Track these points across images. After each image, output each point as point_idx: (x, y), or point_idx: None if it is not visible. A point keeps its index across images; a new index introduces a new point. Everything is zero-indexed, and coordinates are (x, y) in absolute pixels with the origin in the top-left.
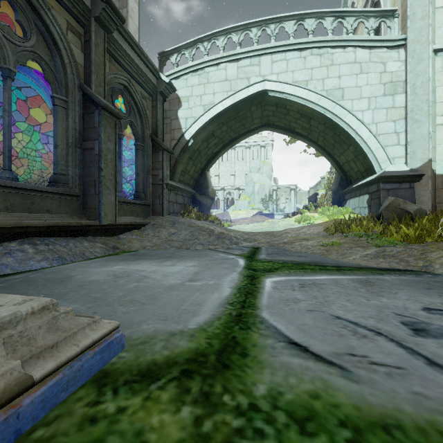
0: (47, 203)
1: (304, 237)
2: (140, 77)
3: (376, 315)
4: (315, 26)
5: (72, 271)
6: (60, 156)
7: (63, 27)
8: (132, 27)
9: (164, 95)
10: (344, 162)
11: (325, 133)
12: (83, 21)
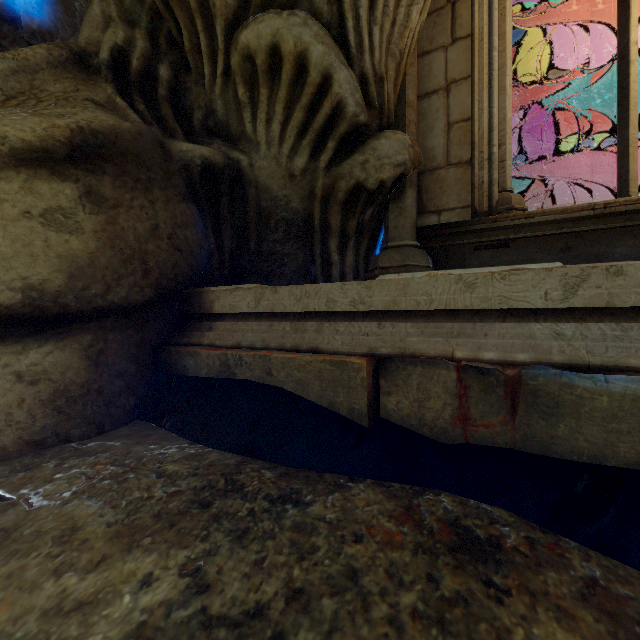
0: None
1: None
2: None
3: None
4: None
5: None
6: None
7: None
8: None
9: None
10: None
11: None
12: None
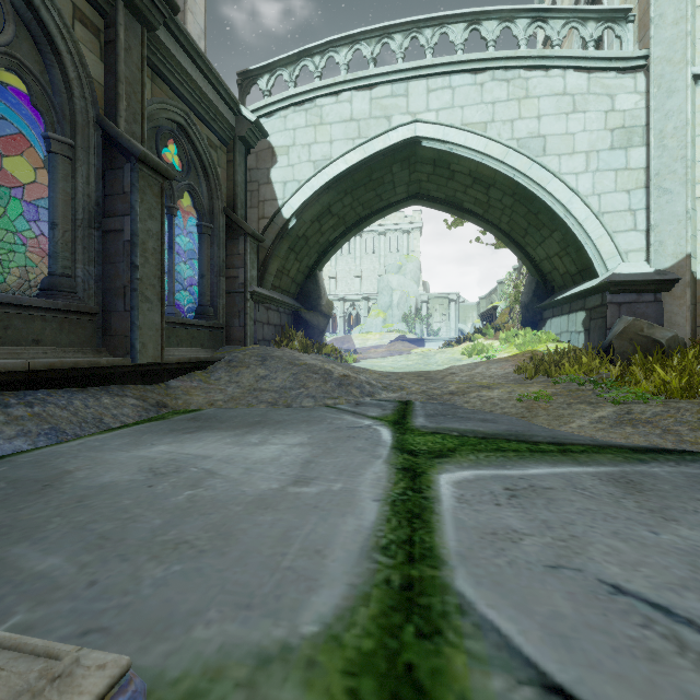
0: (35, 328)
1: (484, 383)
2: (207, 110)
3: (694, 579)
4: (498, 33)
5: (71, 460)
6: (61, 242)
7: (65, 13)
8: (193, 28)
9: (247, 142)
10: (542, 258)
11: (513, 211)
12: (103, 7)
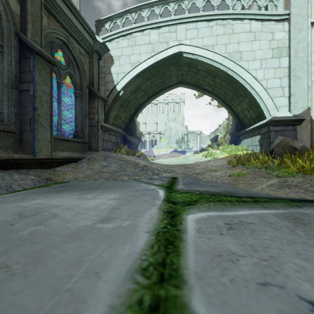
0: None
1: (212, 169)
2: (78, 35)
3: None
4: (219, 3)
5: None
6: None
7: None
8: None
9: (99, 53)
10: (239, 111)
11: (226, 89)
12: None
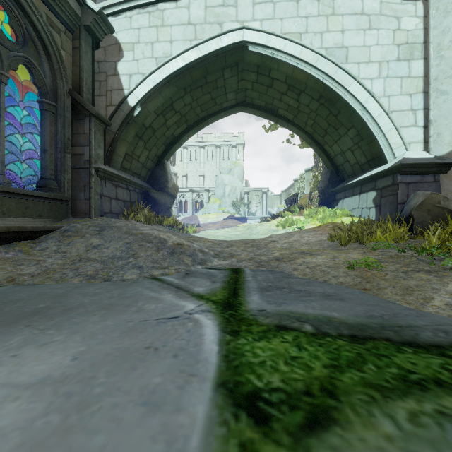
0: None
1: (303, 249)
2: None
3: None
4: None
5: None
6: None
7: None
8: None
9: (94, 34)
10: (337, 153)
11: (317, 114)
12: None
